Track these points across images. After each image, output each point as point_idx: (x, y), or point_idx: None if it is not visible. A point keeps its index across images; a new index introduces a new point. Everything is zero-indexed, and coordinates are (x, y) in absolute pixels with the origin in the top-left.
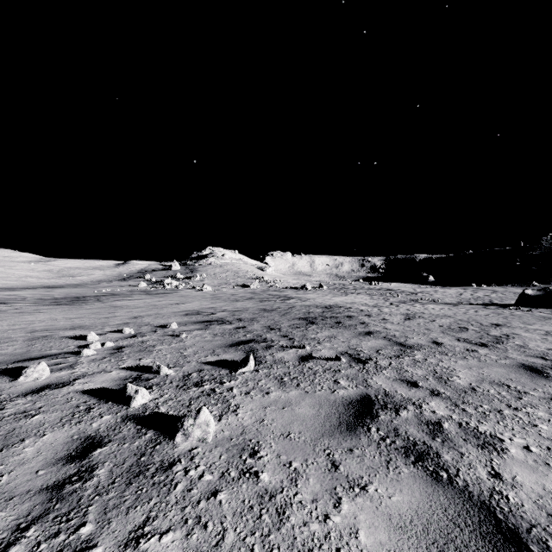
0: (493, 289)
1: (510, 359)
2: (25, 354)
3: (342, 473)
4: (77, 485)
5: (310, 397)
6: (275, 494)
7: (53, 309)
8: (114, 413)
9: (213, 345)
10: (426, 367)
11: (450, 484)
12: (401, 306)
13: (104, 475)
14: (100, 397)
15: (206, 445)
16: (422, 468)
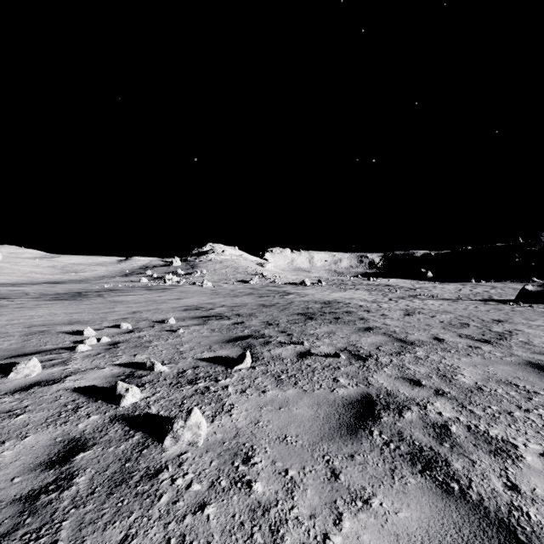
0: (492, 285)
1: (515, 356)
2: (19, 349)
3: (343, 483)
4: (53, 495)
5: (308, 396)
6: (269, 508)
7: (53, 304)
8: (102, 413)
9: (210, 341)
10: (429, 365)
11: (463, 497)
12: (400, 302)
13: (84, 484)
14: (90, 395)
15: (196, 449)
16: (430, 478)
